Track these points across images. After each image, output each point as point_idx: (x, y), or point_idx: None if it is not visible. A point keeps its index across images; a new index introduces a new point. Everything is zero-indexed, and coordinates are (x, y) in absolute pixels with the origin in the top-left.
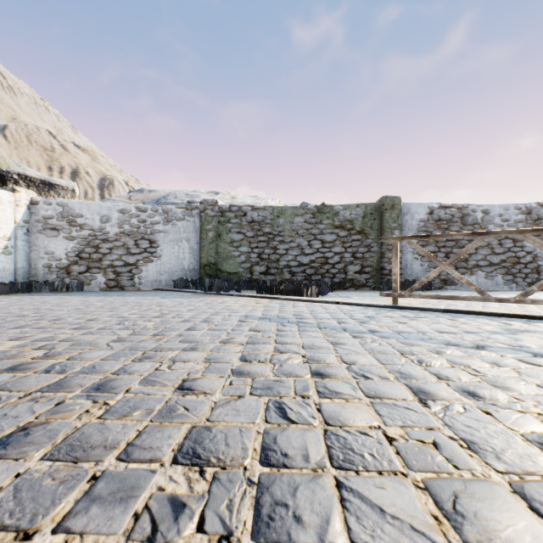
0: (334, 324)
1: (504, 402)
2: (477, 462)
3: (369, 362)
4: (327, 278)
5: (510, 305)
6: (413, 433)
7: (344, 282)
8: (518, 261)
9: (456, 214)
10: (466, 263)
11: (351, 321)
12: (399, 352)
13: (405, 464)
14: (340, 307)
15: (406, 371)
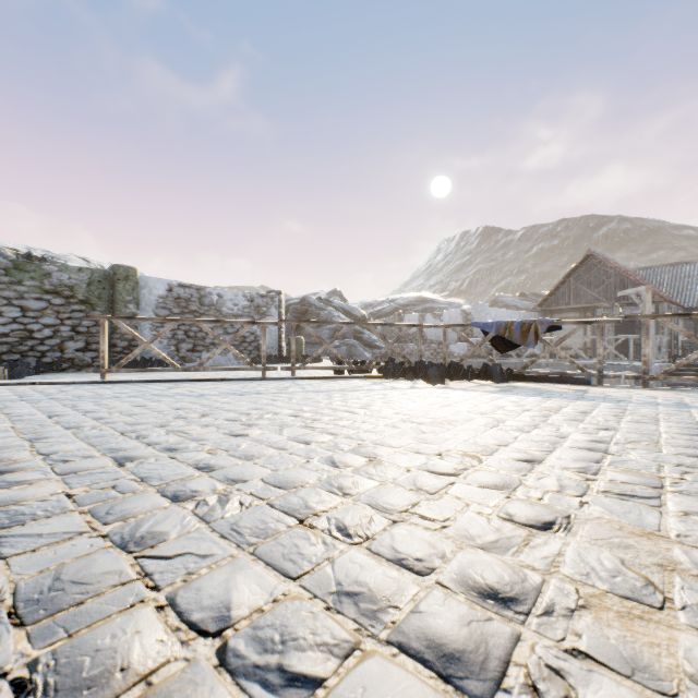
0: (15, 398)
1: (101, 411)
2: (56, 425)
3: (30, 411)
4: (31, 358)
5: (210, 374)
6: (31, 424)
7: (61, 363)
8: (246, 340)
9: (195, 294)
10: (204, 341)
11: (38, 395)
12: (63, 405)
13: (16, 430)
14: (36, 387)
15: (57, 411)
